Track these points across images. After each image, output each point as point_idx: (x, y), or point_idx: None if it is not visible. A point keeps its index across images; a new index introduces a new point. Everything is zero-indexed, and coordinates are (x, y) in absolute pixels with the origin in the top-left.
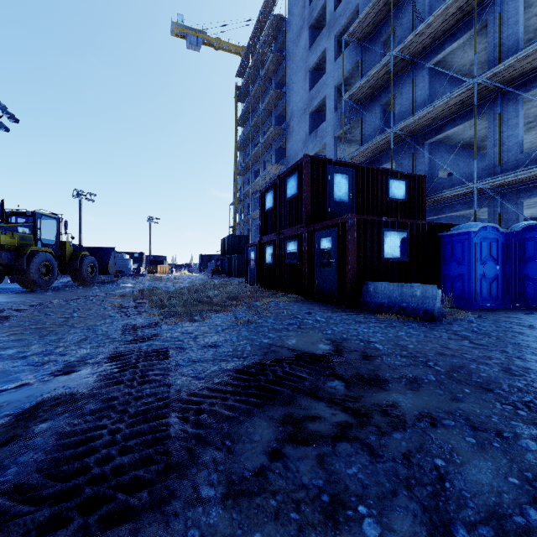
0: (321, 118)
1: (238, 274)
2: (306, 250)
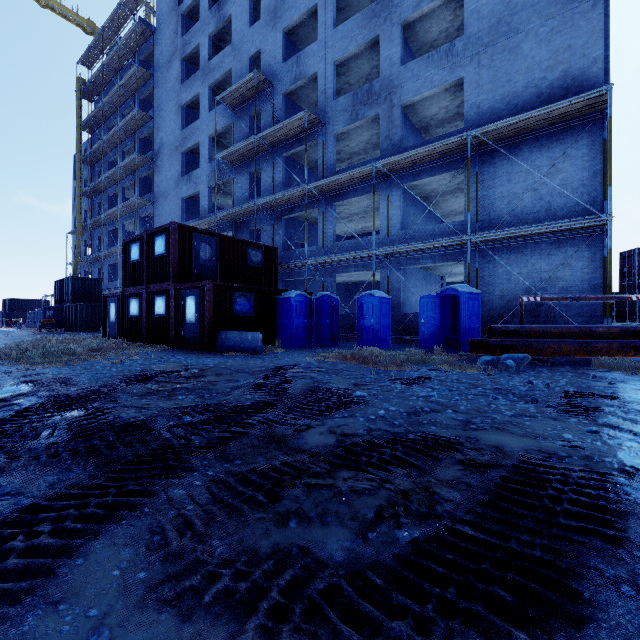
0: (196, 160)
1: (86, 328)
2: (174, 305)
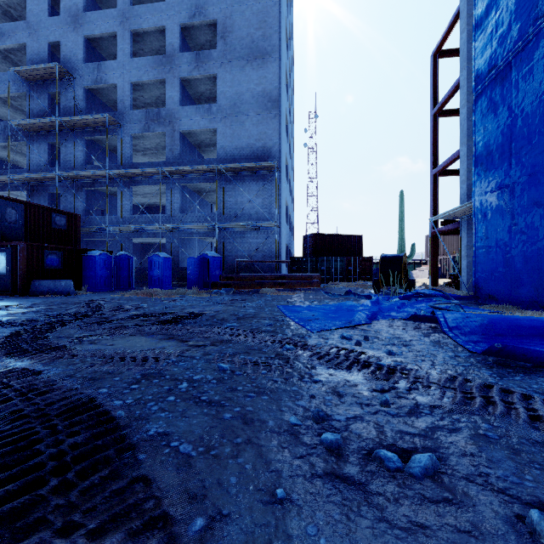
0: None
1: None
2: None
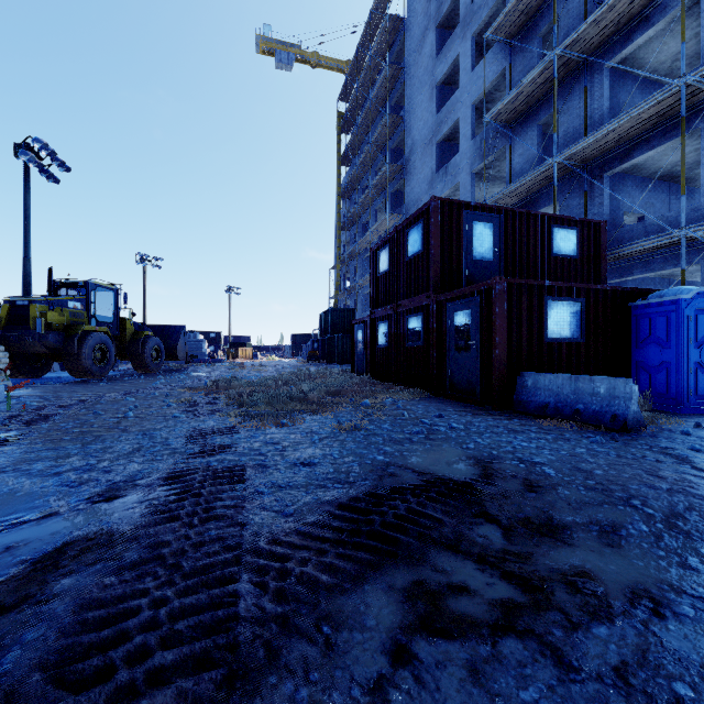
0: (453, 149)
1: (341, 360)
2: (434, 328)
